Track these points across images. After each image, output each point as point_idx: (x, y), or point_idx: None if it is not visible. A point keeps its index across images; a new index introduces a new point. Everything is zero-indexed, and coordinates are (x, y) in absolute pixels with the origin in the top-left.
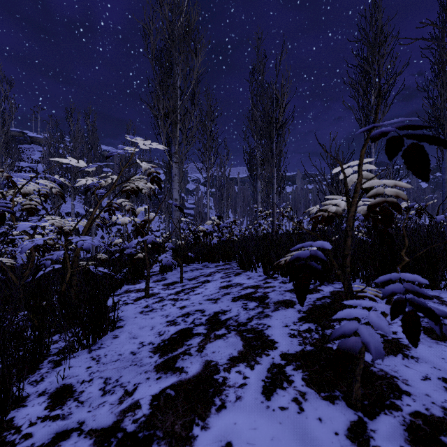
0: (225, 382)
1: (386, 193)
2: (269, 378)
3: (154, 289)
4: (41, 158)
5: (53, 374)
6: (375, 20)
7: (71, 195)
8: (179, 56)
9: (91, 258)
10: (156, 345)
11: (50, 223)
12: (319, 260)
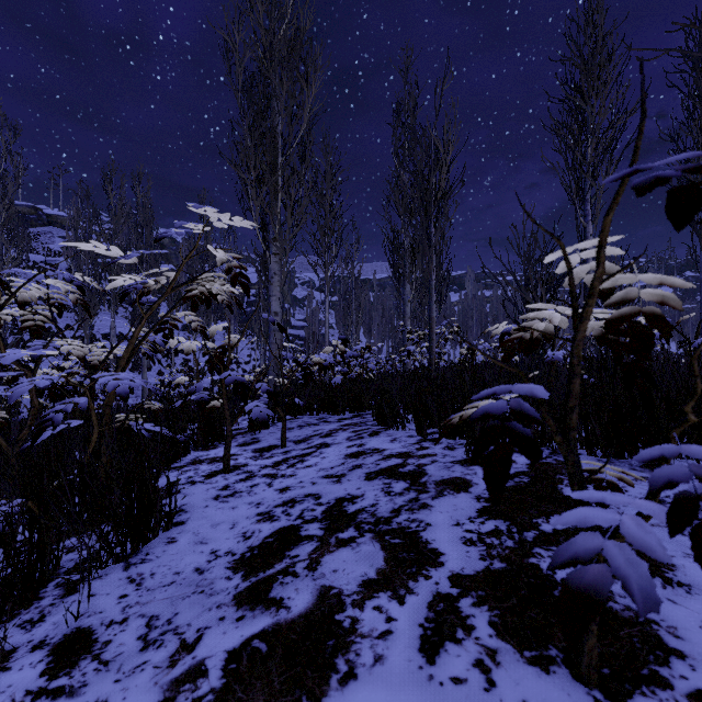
0: (354, 627)
1: (643, 297)
2: (432, 622)
3: (239, 458)
4: (64, 248)
5: (61, 608)
6: (593, 27)
7: (111, 307)
8: (280, 85)
9: (133, 408)
10: (239, 556)
11: (65, 351)
12: (527, 418)
